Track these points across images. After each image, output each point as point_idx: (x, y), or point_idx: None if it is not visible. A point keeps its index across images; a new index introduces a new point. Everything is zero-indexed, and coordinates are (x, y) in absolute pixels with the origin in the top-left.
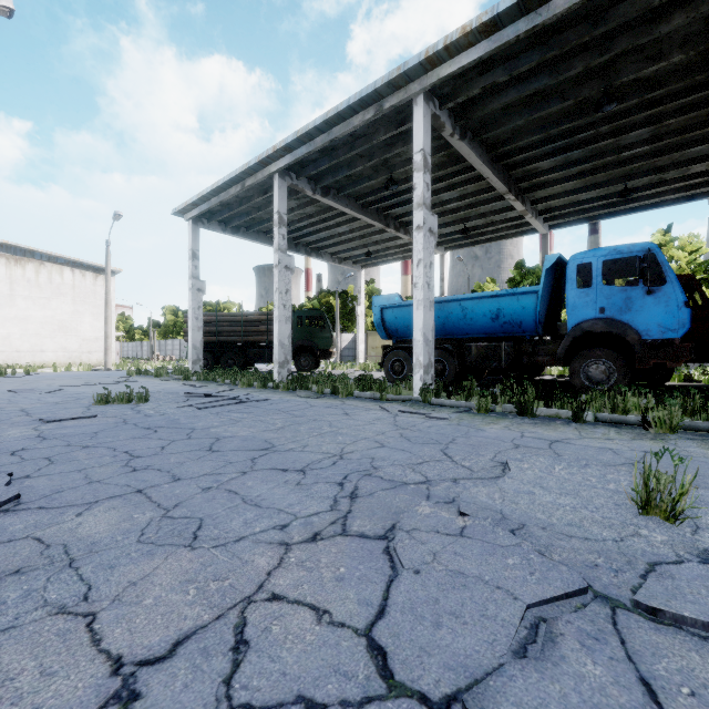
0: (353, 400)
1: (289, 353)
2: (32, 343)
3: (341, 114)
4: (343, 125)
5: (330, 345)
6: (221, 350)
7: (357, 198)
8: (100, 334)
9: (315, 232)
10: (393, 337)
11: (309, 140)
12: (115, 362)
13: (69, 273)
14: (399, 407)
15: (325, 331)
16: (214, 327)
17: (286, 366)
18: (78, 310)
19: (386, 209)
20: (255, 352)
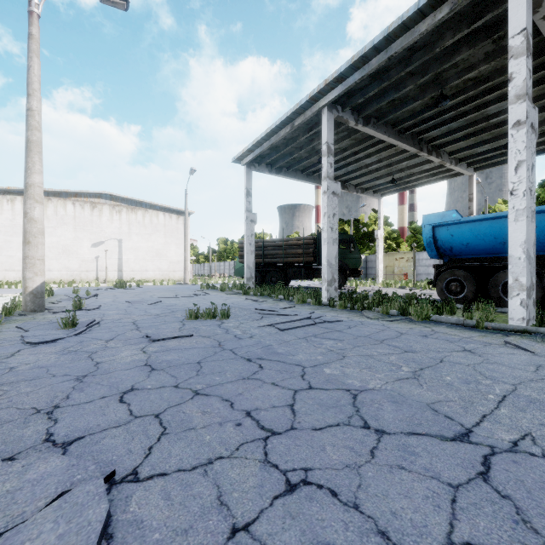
0: (439, 326)
1: (336, 272)
2: (141, 265)
3: (406, 23)
4: (406, 36)
5: (359, 264)
6: (265, 269)
7: (394, 125)
8: (180, 258)
9: (344, 165)
10: (444, 255)
11: (363, 64)
12: (190, 278)
13: (162, 216)
14: (532, 343)
15: (354, 252)
16: (261, 251)
17: (333, 284)
18: (167, 242)
19: (420, 134)
20: (293, 271)
